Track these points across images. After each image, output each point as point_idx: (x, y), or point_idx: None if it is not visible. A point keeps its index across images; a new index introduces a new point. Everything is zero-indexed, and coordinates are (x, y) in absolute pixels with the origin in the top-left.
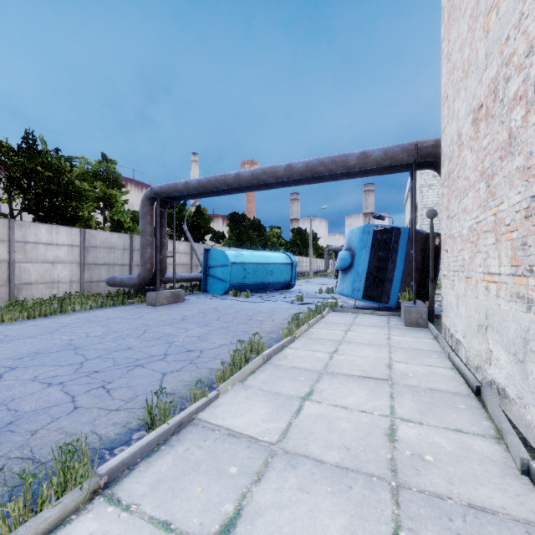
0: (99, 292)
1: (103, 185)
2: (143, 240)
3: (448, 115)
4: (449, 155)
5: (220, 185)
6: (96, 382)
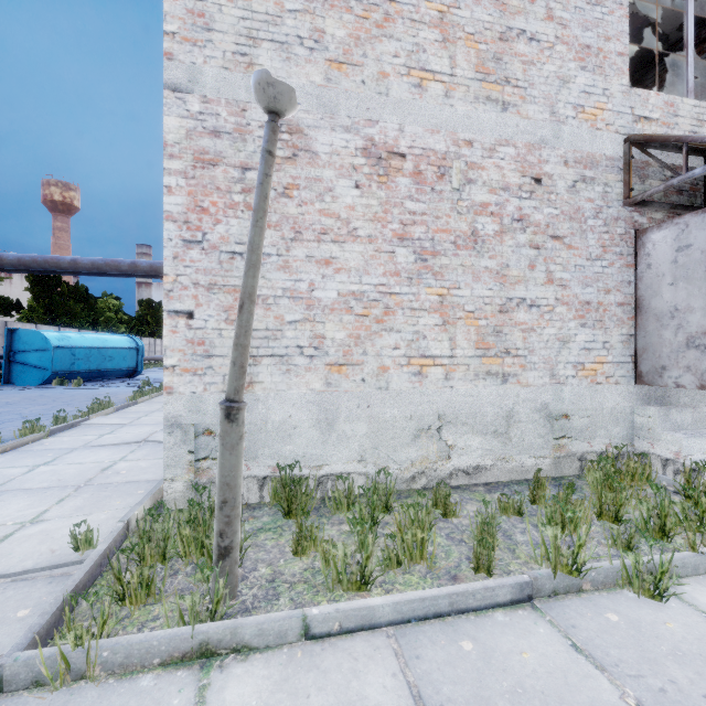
0: None
1: None
2: None
3: None
4: None
5: (50, 268)
6: None
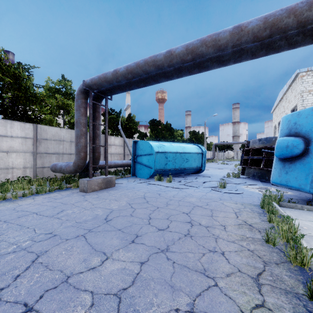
0: (48, 176)
1: (62, 97)
2: (77, 130)
3: None
4: None
5: (149, 68)
6: None
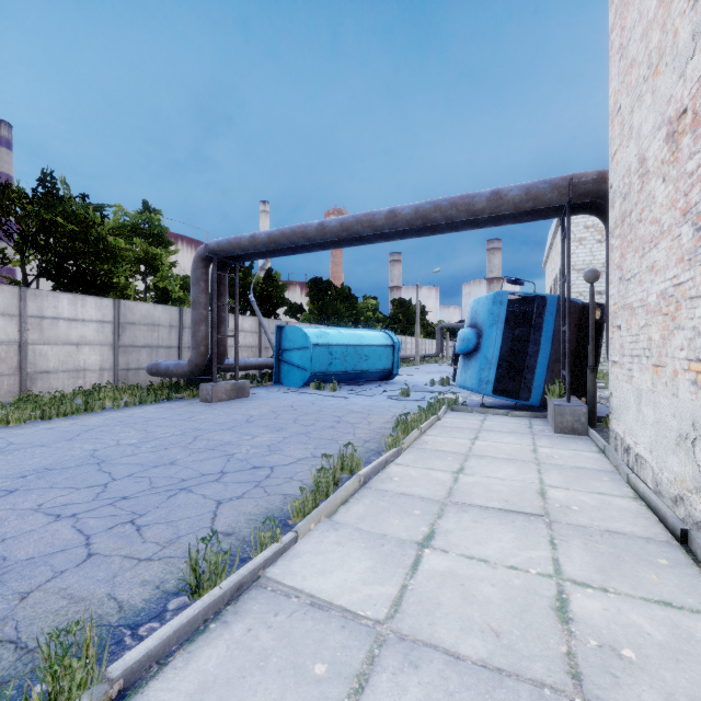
0: (139, 384)
1: (144, 243)
2: (195, 314)
3: (621, 134)
4: (623, 191)
5: (297, 240)
6: (123, 514)
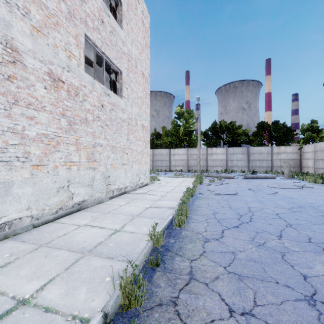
0: None
1: None
2: None
3: None
4: None
5: None
6: (236, 208)
